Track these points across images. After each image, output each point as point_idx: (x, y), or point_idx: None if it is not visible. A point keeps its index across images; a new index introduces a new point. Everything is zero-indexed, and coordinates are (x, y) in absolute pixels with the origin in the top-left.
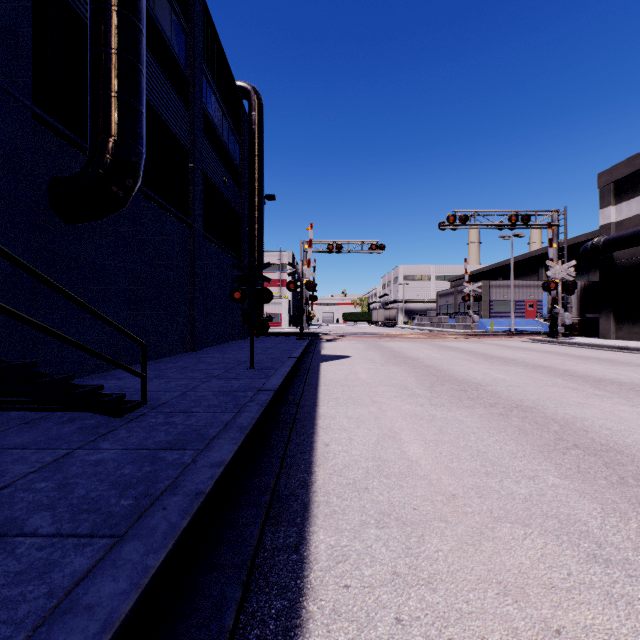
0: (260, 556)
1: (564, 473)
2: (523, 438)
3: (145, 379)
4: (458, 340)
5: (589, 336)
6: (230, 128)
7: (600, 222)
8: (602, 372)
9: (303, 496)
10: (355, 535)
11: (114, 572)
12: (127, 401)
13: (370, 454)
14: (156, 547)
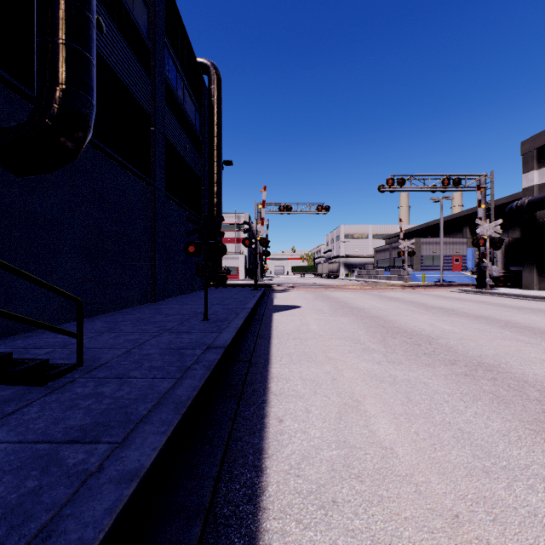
0: None
1: None
2: (505, 410)
3: (80, 339)
4: (396, 291)
5: (512, 287)
6: (191, 99)
7: (524, 185)
8: (544, 323)
9: (249, 519)
10: None
11: None
12: (53, 366)
13: (333, 436)
14: None
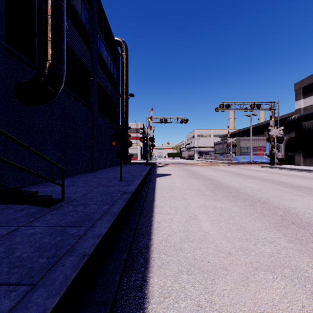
0: (119, 293)
1: (289, 239)
2: (264, 219)
3: (63, 187)
4: (225, 166)
5: (290, 164)
6: (111, 60)
7: (295, 107)
8: (299, 182)
9: (145, 254)
10: (175, 279)
11: (24, 312)
12: (53, 199)
13: (182, 228)
14: (54, 293)
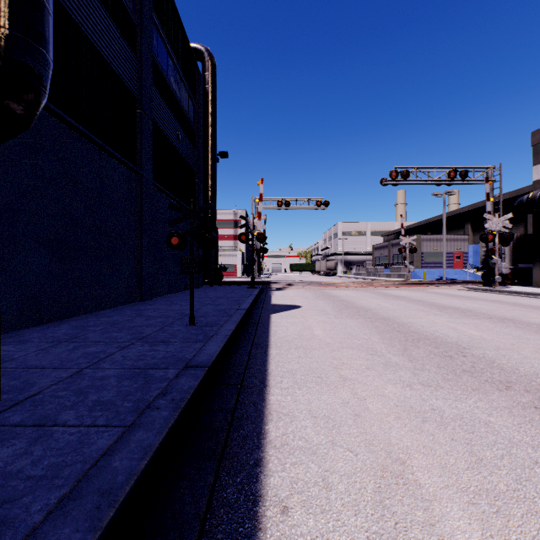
0: None
1: None
2: None
3: None
4: (399, 288)
5: (520, 285)
6: (184, 86)
7: (534, 177)
8: None
9: None
10: None
11: None
12: None
13: None
14: None
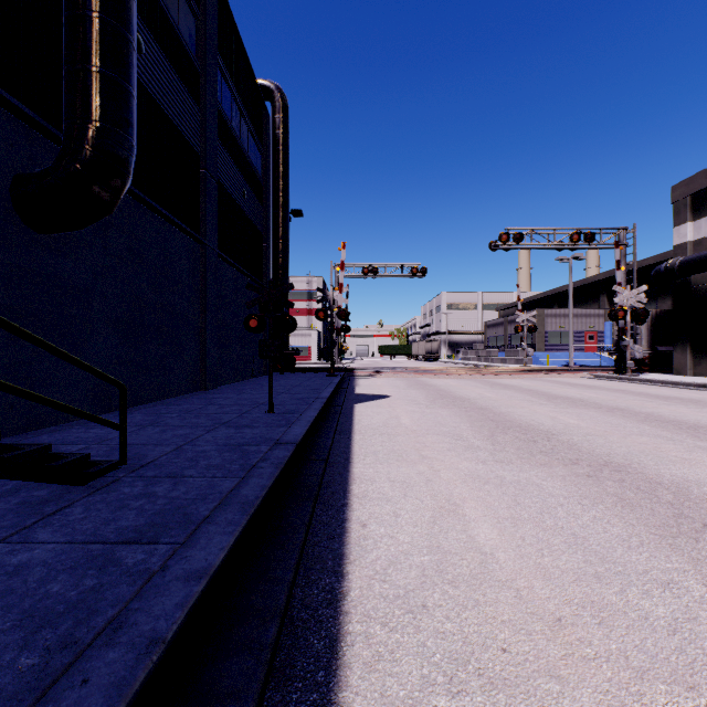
0: None
1: None
2: (630, 514)
3: (124, 431)
4: (512, 376)
5: (661, 372)
6: (250, 132)
7: (675, 241)
8: (693, 416)
9: (329, 622)
10: None
11: None
12: (94, 462)
13: (425, 541)
14: None
